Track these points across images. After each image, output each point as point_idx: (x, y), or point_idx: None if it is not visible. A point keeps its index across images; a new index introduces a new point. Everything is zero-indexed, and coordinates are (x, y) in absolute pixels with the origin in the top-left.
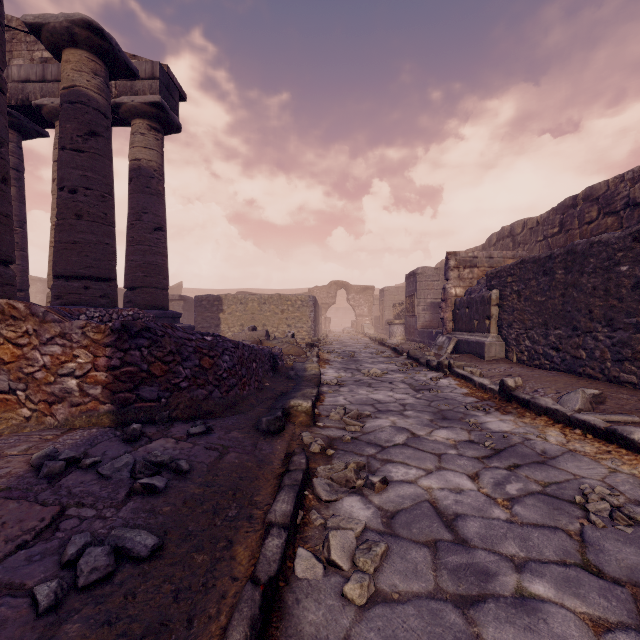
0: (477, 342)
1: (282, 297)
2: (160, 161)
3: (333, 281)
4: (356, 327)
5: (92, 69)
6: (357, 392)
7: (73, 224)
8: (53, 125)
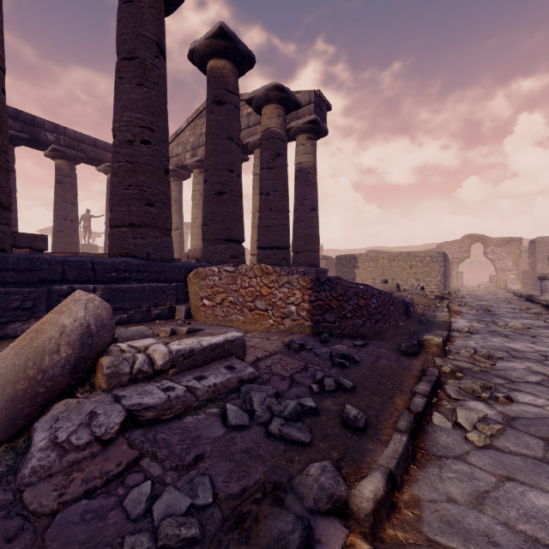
0: None
1: (410, 254)
2: (314, 160)
3: (466, 235)
4: (496, 282)
5: (277, 114)
6: (490, 340)
7: (268, 215)
8: (252, 152)
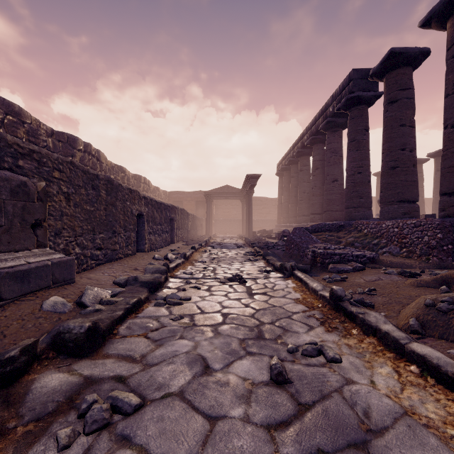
0: (58, 262)
1: None
2: None
3: None
4: None
5: None
6: (250, 266)
7: None
8: None
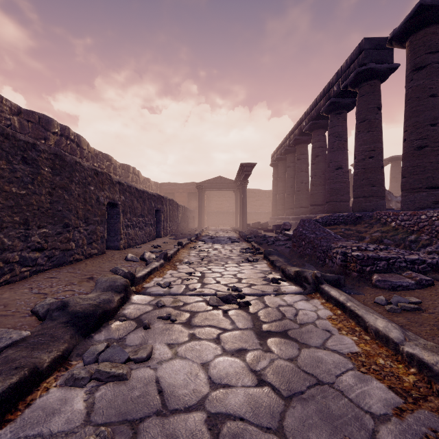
0: None
1: None
2: None
3: None
4: None
5: None
6: (250, 271)
7: None
8: None
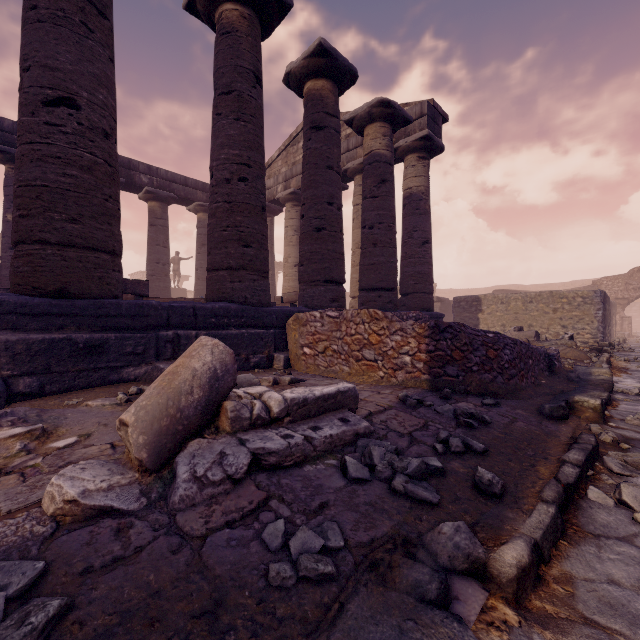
0: None
1: (554, 294)
2: (426, 184)
3: (636, 268)
4: None
5: (382, 133)
6: None
7: (371, 251)
8: (351, 179)
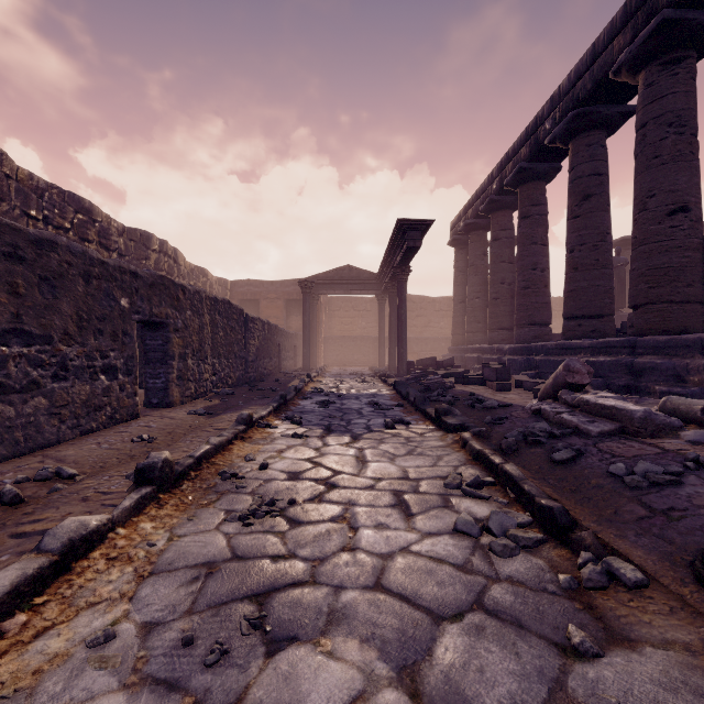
0: None
1: None
2: None
3: None
4: None
5: None
6: None
7: None
8: None
